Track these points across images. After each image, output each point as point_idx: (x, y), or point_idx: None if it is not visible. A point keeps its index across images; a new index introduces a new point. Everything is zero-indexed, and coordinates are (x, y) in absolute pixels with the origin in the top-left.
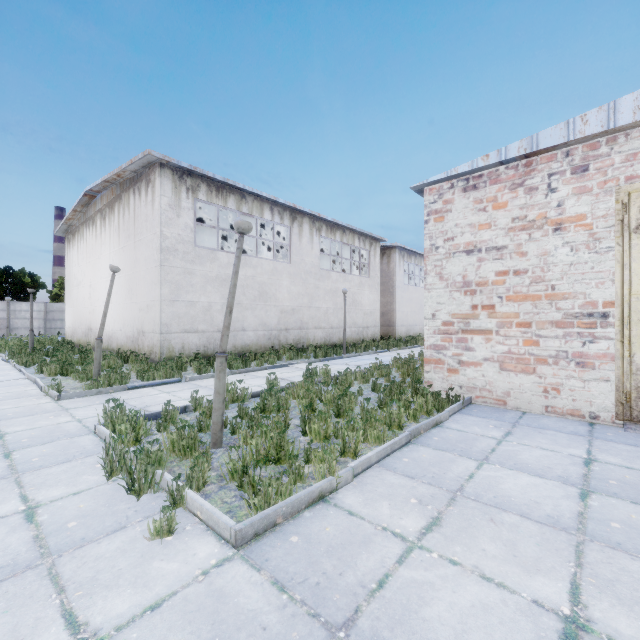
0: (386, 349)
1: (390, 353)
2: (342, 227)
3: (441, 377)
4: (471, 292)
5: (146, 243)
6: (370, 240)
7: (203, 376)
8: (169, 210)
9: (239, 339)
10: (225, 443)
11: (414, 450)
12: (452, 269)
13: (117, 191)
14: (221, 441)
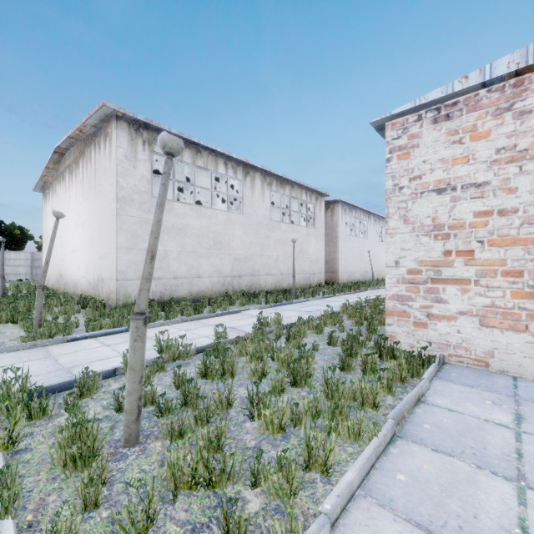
0: (332, 294)
1: (336, 298)
2: (291, 182)
3: (406, 331)
4: (443, 236)
5: (104, 194)
6: (316, 195)
7: (152, 325)
8: (125, 161)
9: (194, 285)
10: (145, 434)
11: (406, 453)
12: (419, 211)
13: (81, 147)
14: (137, 435)
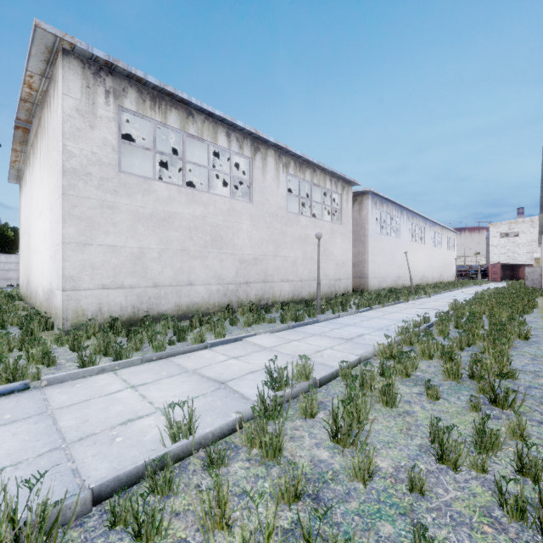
0: (368, 307)
1: (375, 313)
2: (312, 165)
3: None
4: None
5: (53, 167)
6: (342, 183)
7: (81, 372)
8: (77, 117)
9: (184, 296)
10: None
11: None
12: None
13: (39, 113)
14: None
